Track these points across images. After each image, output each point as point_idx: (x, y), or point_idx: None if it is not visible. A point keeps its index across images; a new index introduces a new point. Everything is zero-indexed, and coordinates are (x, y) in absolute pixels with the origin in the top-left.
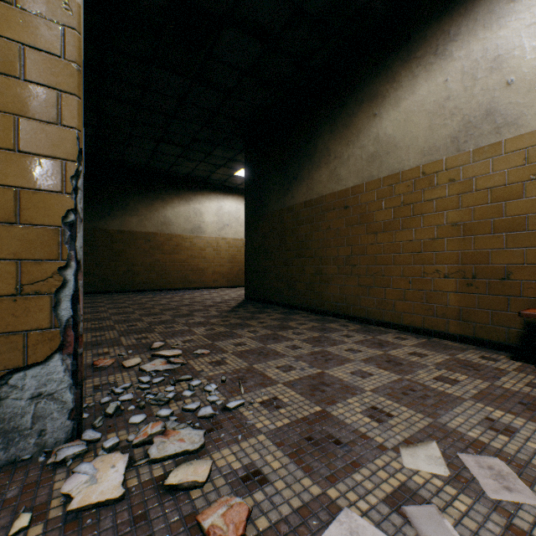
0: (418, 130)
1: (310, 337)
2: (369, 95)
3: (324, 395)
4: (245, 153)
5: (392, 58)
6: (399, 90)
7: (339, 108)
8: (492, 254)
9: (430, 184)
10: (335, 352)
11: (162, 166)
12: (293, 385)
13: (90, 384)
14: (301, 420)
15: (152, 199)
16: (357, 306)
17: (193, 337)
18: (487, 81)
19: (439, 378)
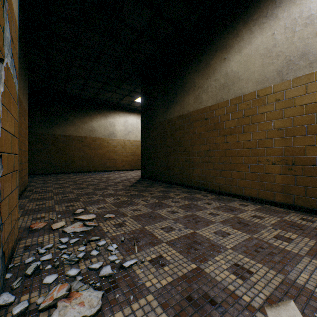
0: (254, 67)
1: (183, 204)
2: (221, 46)
3: (197, 253)
4: (141, 86)
5: (236, 21)
6: (241, 42)
7: (201, 55)
8: (306, 148)
9: (263, 103)
10: (201, 215)
11: (90, 95)
12: (174, 244)
13: (22, 245)
14: (181, 277)
15: (84, 116)
16: (213, 182)
17: (104, 205)
18: (302, 32)
19: (277, 236)
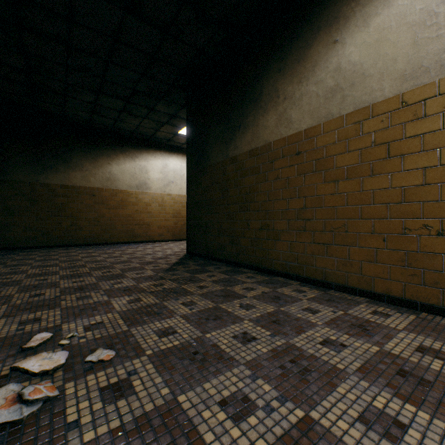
0: (396, 49)
1: (264, 315)
2: (328, 20)
3: None
4: (187, 106)
5: None
6: (369, 6)
7: (290, 42)
8: None
9: (415, 116)
10: (308, 348)
11: (106, 122)
12: None
13: None
14: None
15: (97, 155)
16: (312, 266)
17: (104, 318)
18: None
19: None
